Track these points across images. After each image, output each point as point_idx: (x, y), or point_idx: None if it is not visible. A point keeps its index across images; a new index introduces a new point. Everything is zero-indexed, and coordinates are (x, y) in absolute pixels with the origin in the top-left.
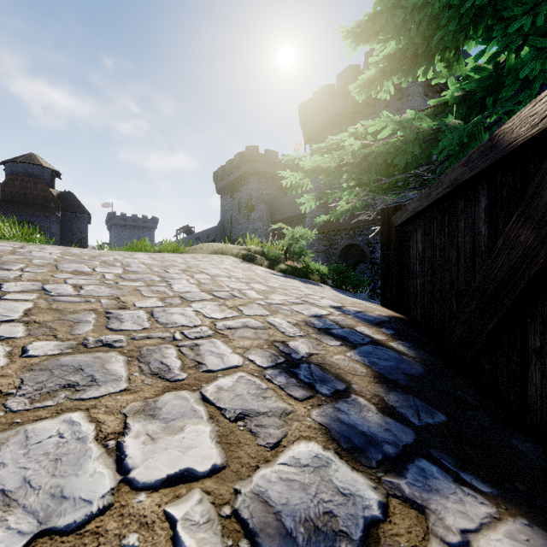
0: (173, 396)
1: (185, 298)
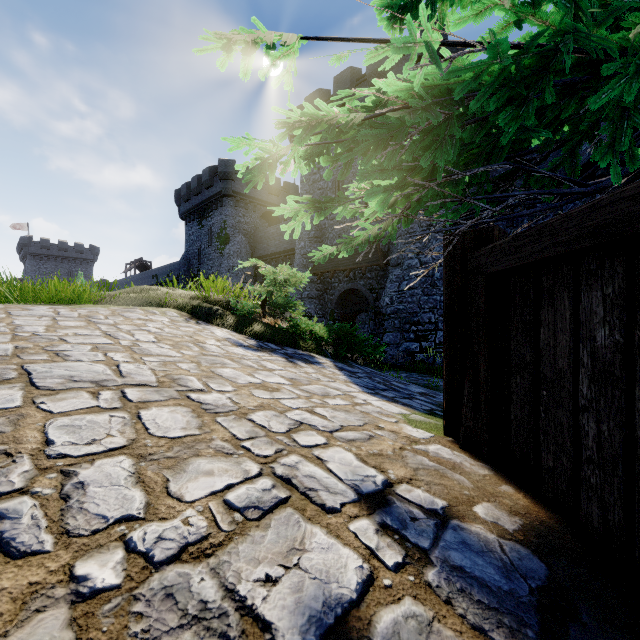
0: None
1: None
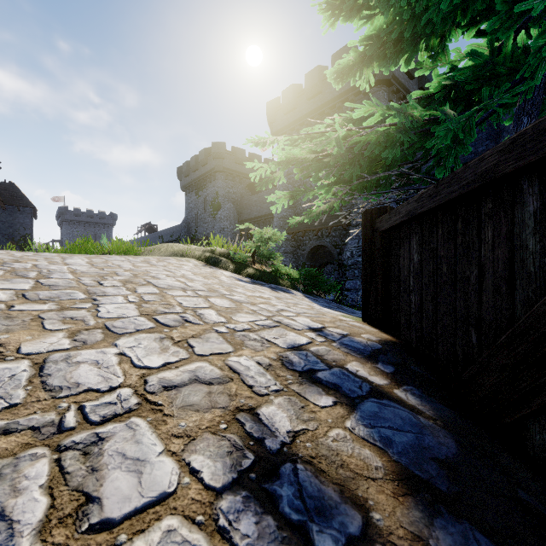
0: None
1: (112, 329)
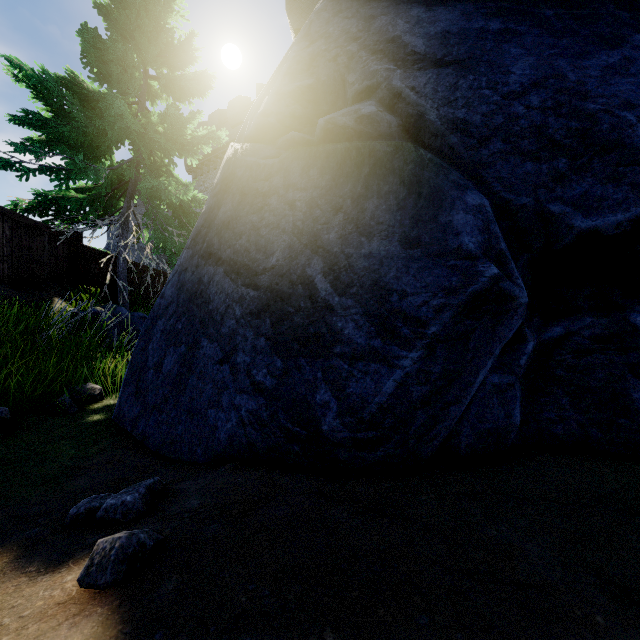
0: None
1: None
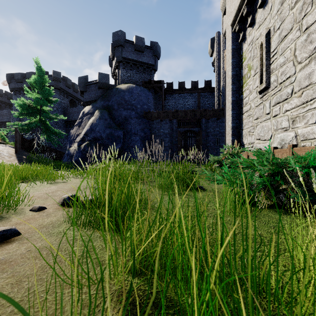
0: None
1: None
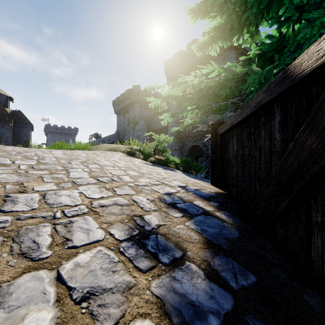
0: (29, 277)
1: (76, 183)
